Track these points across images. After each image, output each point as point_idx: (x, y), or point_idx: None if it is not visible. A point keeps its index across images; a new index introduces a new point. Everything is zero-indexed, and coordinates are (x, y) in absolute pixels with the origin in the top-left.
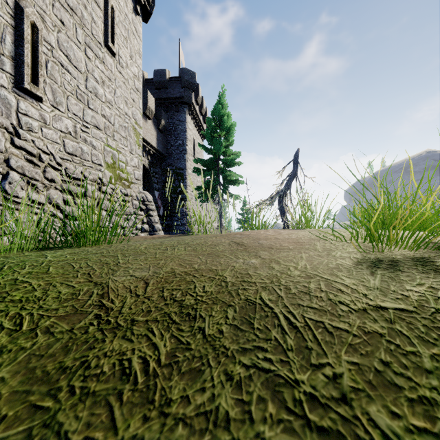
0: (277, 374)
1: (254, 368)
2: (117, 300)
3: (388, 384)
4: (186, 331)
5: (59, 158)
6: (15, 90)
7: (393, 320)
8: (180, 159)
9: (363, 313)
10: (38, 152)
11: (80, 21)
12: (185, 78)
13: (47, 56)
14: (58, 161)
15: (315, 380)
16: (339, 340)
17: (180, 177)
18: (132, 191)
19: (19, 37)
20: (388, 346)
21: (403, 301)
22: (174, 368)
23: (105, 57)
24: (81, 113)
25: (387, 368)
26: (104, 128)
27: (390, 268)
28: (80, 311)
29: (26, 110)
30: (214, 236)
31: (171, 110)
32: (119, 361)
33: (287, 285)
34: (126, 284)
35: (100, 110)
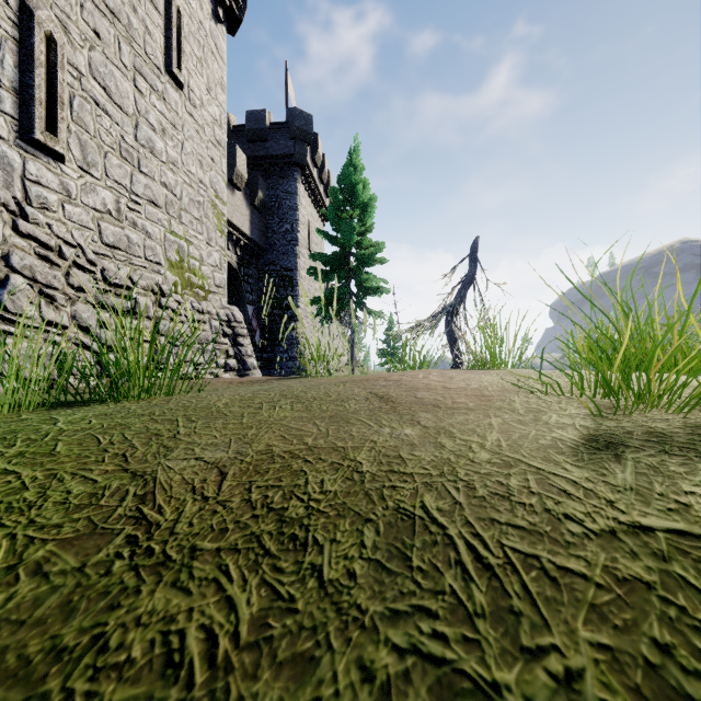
0: (458, 668)
1: (413, 653)
2: (168, 506)
3: (674, 695)
4: (289, 571)
5: (92, 253)
6: (20, 143)
7: (667, 553)
8: (288, 254)
9: (610, 539)
10: (57, 243)
11: (125, 32)
12: (296, 123)
13: (73, 87)
14: (91, 258)
15: (532, 683)
16: (572, 596)
17: (288, 282)
18: (210, 305)
19: (26, 57)
20: (664, 609)
21: (680, 515)
22: (265, 651)
23: (167, 90)
24: (128, 180)
25: (667, 657)
26: (164, 205)
27: (647, 448)
28: (102, 528)
29: (38, 175)
30: (342, 382)
31: (273, 175)
32: (162, 635)
33: (469, 481)
34: (187, 476)
35: (158, 175)
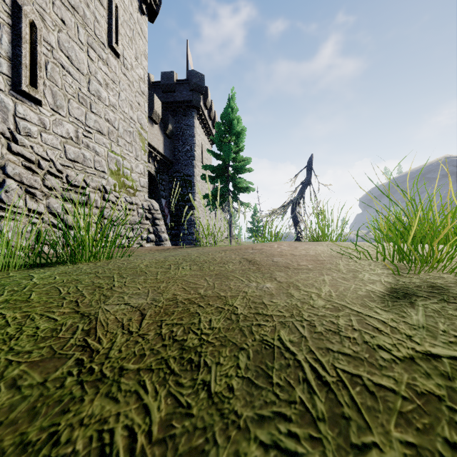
0: None
1: (274, 448)
2: (105, 338)
3: None
4: (187, 385)
5: (60, 165)
6: (12, 93)
7: (451, 374)
8: (188, 166)
9: (410, 364)
10: (37, 158)
11: (82, 20)
12: (194, 80)
13: (47, 56)
14: (59, 168)
15: None
16: (385, 405)
17: (188, 184)
18: (137, 199)
19: (17, 37)
20: (451, 415)
21: None
22: (169, 445)
23: (109, 58)
24: (83, 117)
25: (456, 453)
26: (107, 133)
27: (432, 297)
28: (59, 354)
29: (24, 114)
30: (223, 250)
31: (179, 114)
32: (98, 432)
33: (311, 321)
34: (119, 316)
35: (103, 114)
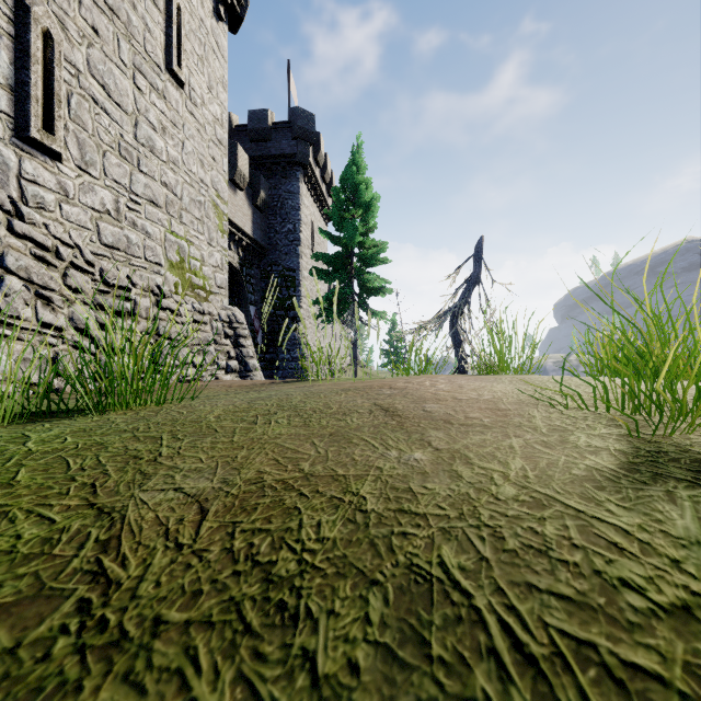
0: None
1: None
2: (134, 556)
3: None
4: (273, 659)
5: (90, 253)
6: (16, 141)
7: None
8: (290, 254)
9: (685, 619)
10: (54, 243)
11: (125, 29)
12: (299, 123)
13: (70, 85)
14: (89, 259)
15: None
16: None
17: (290, 282)
18: (211, 306)
19: (22, 54)
20: None
21: None
22: None
23: (167, 88)
24: (127, 179)
25: None
26: (165, 205)
27: None
28: (50, 588)
29: (34, 174)
30: (344, 389)
31: (276, 175)
32: None
33: (496, 527)
34: (162, 514)
35: (158, 174)
